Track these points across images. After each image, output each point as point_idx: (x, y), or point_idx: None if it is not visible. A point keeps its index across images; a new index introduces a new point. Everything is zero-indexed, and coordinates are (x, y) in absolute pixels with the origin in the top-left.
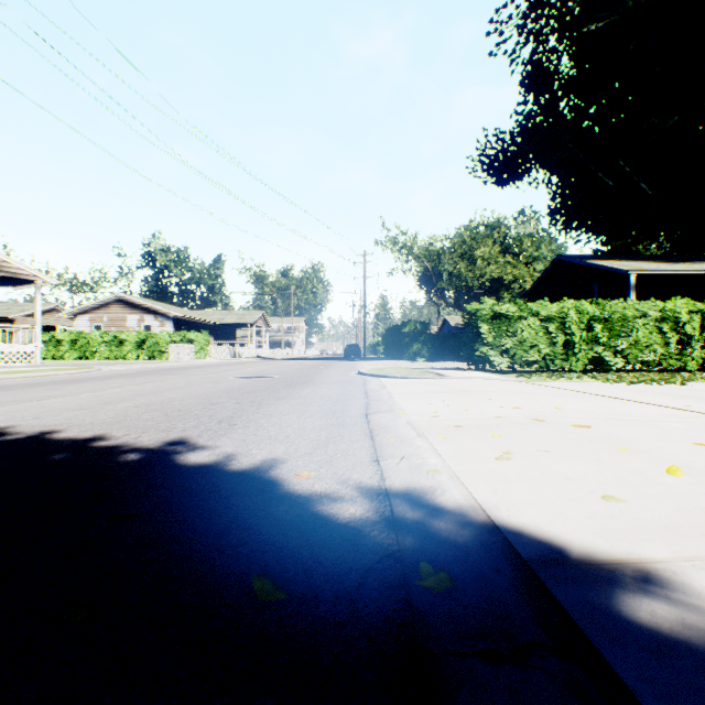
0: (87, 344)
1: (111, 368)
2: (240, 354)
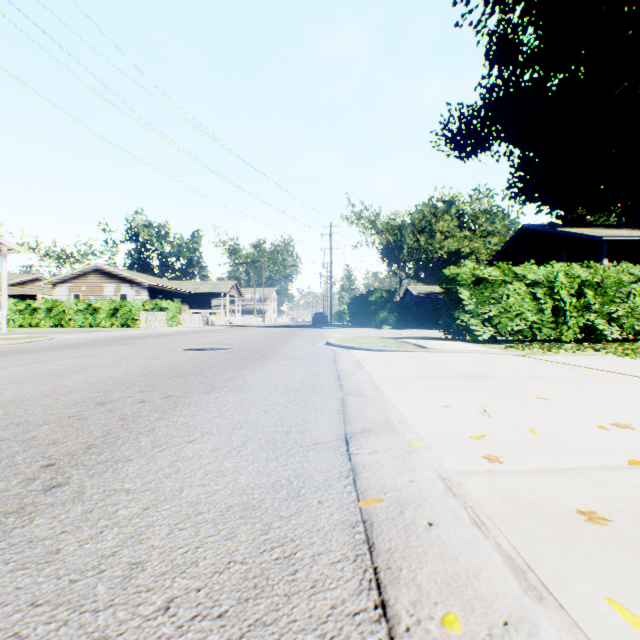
0: (62, 312)
1: (67, 337)
2: (213, 321)
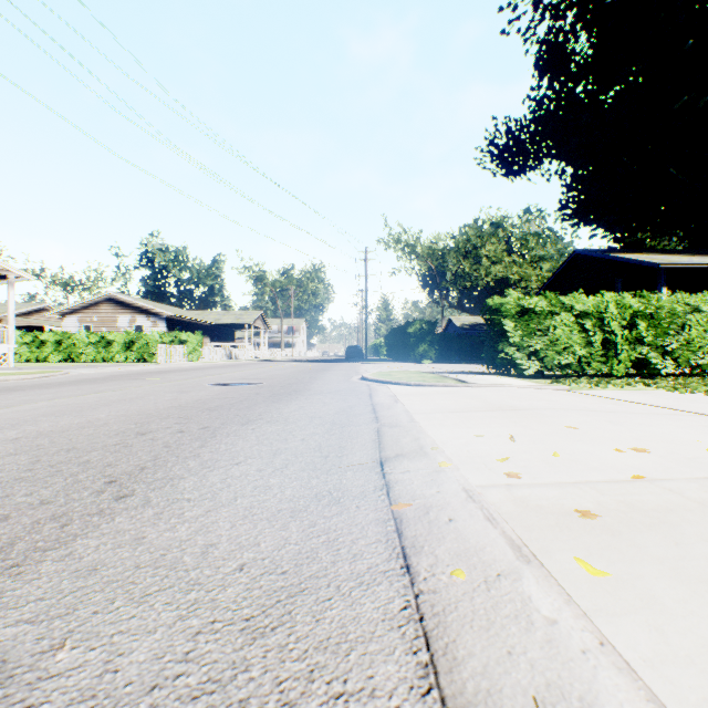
0: (73, 345)
1: (82, 371)
2: (237, 355)
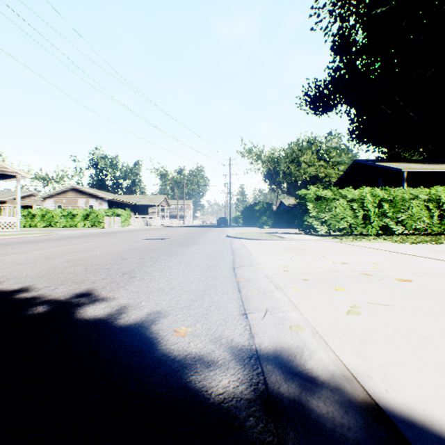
0: (52, 217)
1: (64, 232)
2: (151, 223)
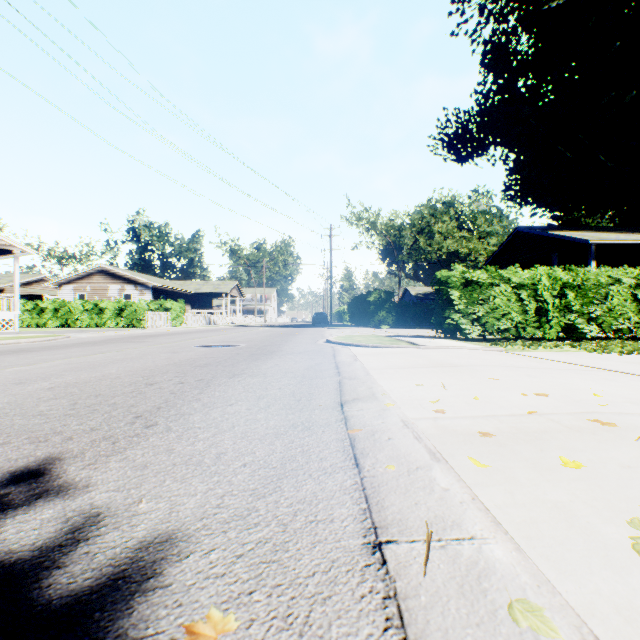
0: (69, 312)
1: (81, 335)
2: (215, 321)
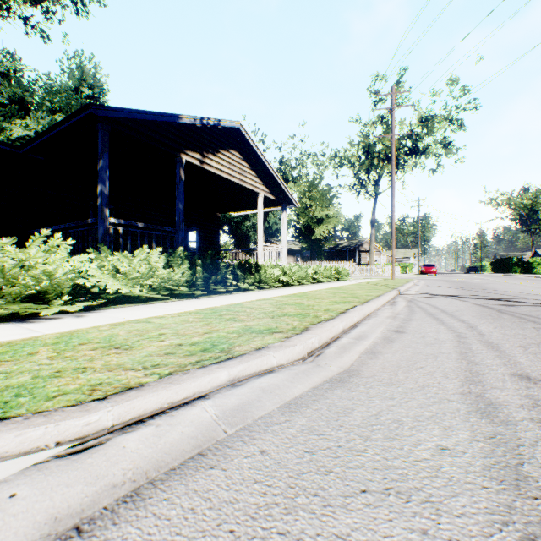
0: None
1: None
2: None
